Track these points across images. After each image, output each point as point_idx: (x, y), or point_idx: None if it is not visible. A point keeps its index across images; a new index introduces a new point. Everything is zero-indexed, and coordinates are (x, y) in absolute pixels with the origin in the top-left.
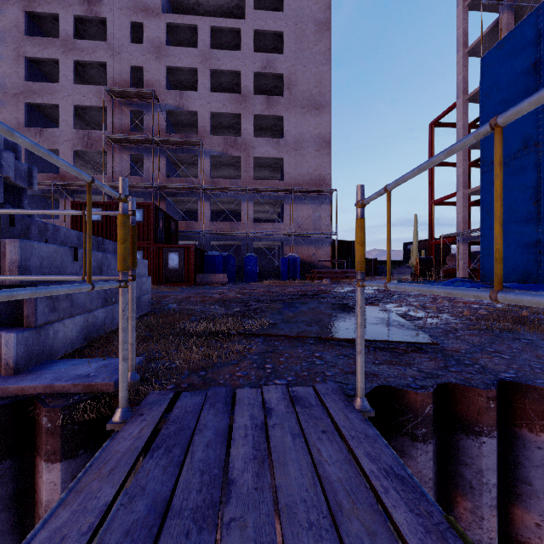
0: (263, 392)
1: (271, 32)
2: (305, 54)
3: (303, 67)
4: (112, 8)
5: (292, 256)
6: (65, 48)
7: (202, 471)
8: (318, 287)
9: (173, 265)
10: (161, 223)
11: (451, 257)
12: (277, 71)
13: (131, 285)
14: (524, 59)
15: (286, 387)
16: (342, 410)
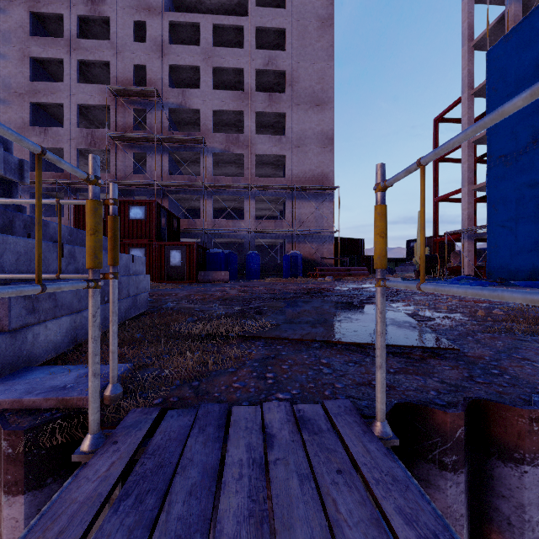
0: (264, 411)
1: (273, 29)
2: (307, 51)
3: (306, 64)
4: (115, 8)
5: (295, 253)
6: (69, 48)
7: (179, 537)
8: (321, 285)
9: (175, 263)
10: (163, 220)
11: (455, 254)
12: (279, 68)
13: (112, 284)
14: (532, 50)
15: (290, 402)
16: (360, 438)
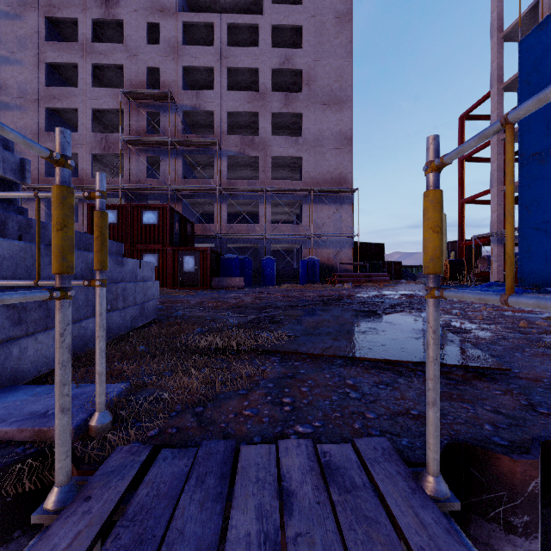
0: (280, 453)
1: (289, 27)
2: (325, 48)
3: (323, 61)
4: (129, 10)
5: (312, 259)
6: (83, 52)
7: None
8: (339, 292)
9: (189, 268)
10: (176, 225)
11: (483, 259)
12: (296, 67)
13: (99, 292)
14: None
15: (313, 439)
16: (408, 500)
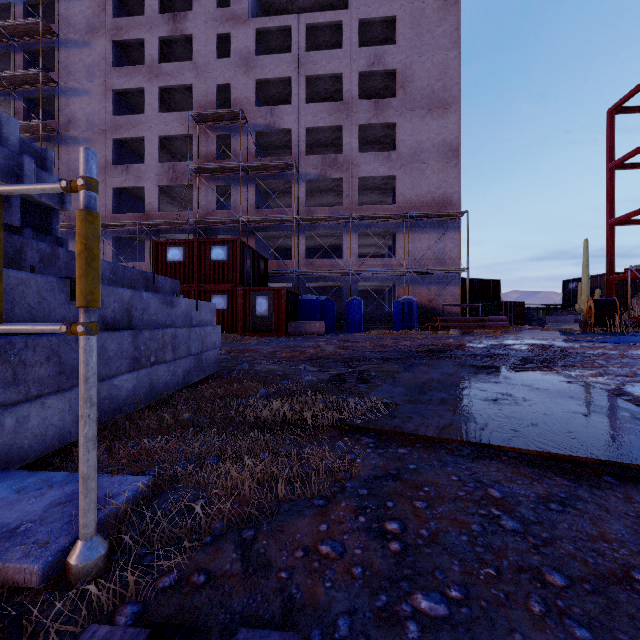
0: None
1: (380, 19)
2: (424, 40)
3: (422, 57)
4: (198, 23)
5: (408, 299)
6: (150, 75)
7: None
8: (444, 340)
9: (261, 312)
10: (247, 261)
11: None
12: (388, 67)
13: (83, 344)
14: None
15: (452, 637)
16: None
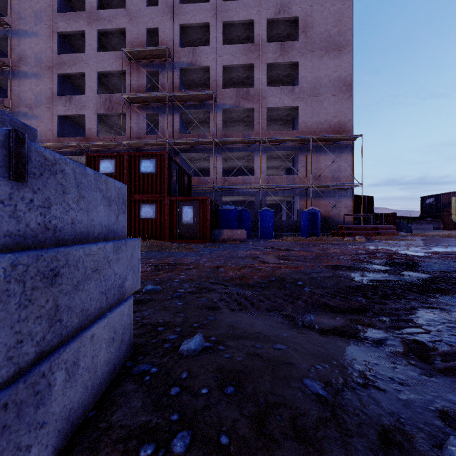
0: None
1: None
2: None
3: (321, 7)
4: None
5: (313, 210)
6: (90, 20)
7: None
8: (368, 247)
9: (187, 220)
10: (174, 175)
11: None
12: (291, 15)
13: None
14: None
15: None
16: None
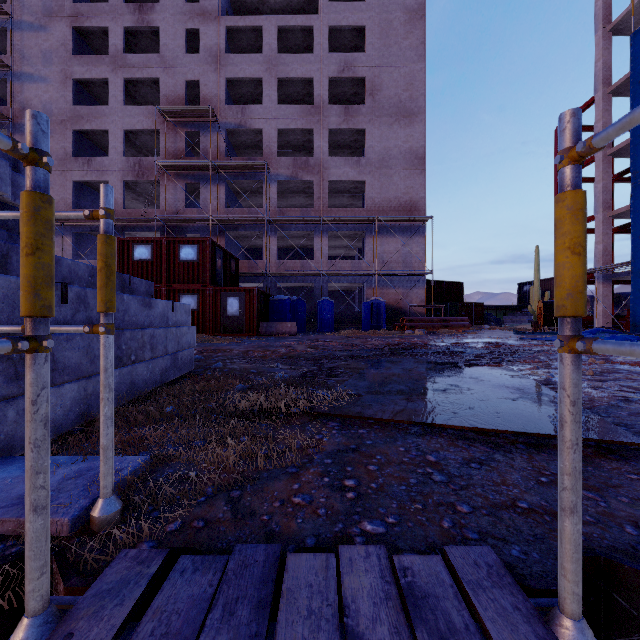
0: (341, 568)
1: (350, 27)
2: (392, 51)
3: (390, 67)
4: (165, 15)
5: (376, 300)
6: (114, 66)
7: None
8: (410, 339)
9: (233, 312)
10: (218, 261)
11: None
12: (357, 75)
13: (103, 342)
14: None
15: (386, 543)
16: None
